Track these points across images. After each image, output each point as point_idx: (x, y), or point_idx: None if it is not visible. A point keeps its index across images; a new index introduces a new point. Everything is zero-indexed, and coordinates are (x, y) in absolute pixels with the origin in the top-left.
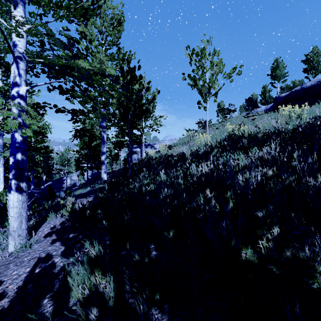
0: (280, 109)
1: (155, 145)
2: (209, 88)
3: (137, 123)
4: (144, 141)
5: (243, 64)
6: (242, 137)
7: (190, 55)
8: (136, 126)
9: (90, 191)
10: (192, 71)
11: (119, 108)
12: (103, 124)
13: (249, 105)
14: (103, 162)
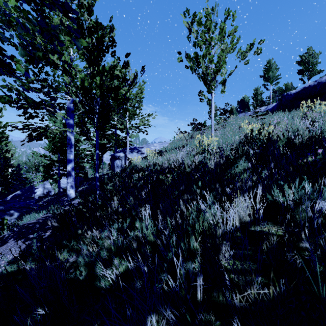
0: (303, 106)
1: (142, 149)
2: (216, 72)
3: (108, 118)
4: (130, 144)
5: (263, 39)
6: (276, 142)
7: (190, 24)
8: (107, 123)
9: (39, 221)
10: (193, 46)
11: (77, 91)
12: (69, 121)
13: (241, 107)
14: (69, 174)
